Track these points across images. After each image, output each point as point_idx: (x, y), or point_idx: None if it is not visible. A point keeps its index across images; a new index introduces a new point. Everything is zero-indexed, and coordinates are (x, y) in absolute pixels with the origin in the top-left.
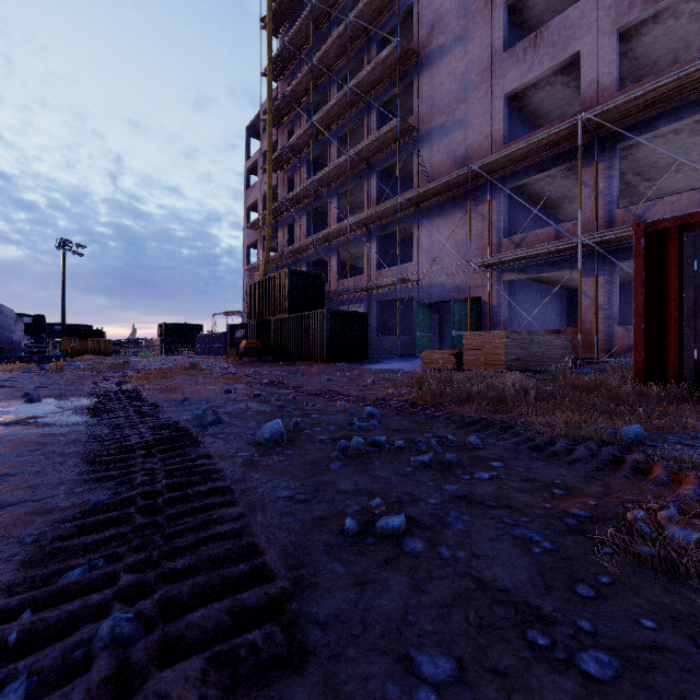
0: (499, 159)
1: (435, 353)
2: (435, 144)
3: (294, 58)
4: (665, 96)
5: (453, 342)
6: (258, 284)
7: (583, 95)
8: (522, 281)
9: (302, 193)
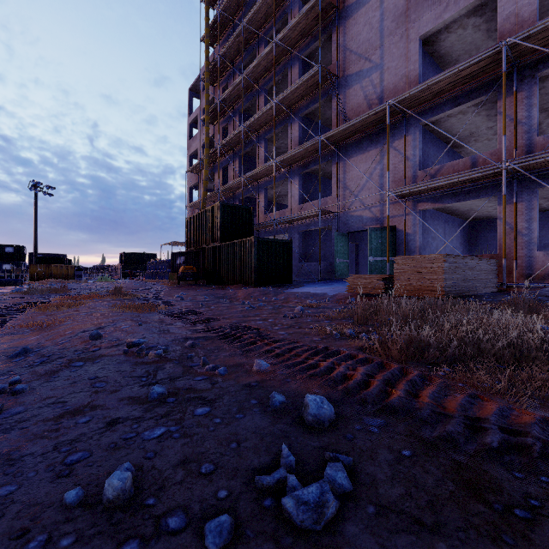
0: (416, 94)
1: (362, 278)
2: (353, 89)
3: (228, 25)
4: None
5: (370, 268)
6: (195, 217)
7: (501, 29)
8: (432, 212)
9: (234, 139)
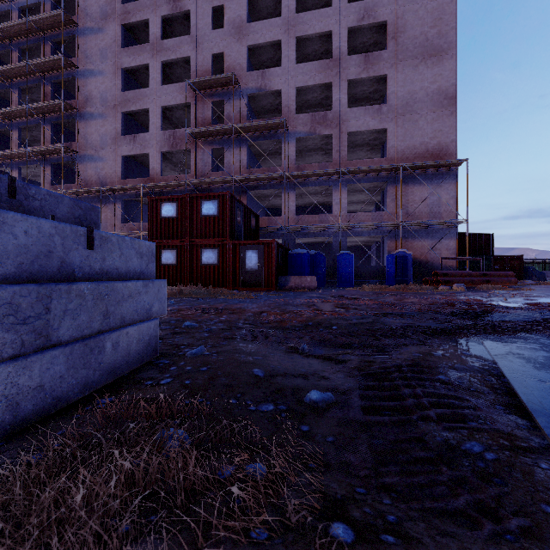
0: (115, 188)
1: None
2: (89, 164)
3: None
4: (170, 186)
5: None
6: None
7: (151, 172)
8: None
9: None
